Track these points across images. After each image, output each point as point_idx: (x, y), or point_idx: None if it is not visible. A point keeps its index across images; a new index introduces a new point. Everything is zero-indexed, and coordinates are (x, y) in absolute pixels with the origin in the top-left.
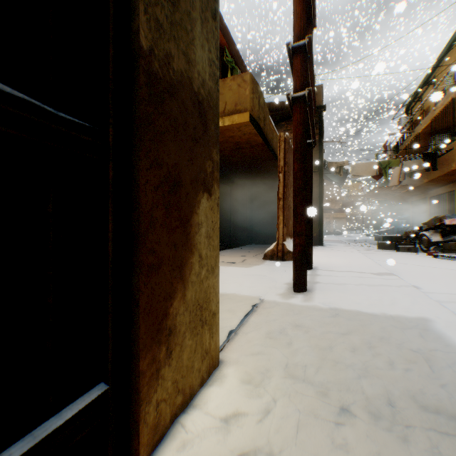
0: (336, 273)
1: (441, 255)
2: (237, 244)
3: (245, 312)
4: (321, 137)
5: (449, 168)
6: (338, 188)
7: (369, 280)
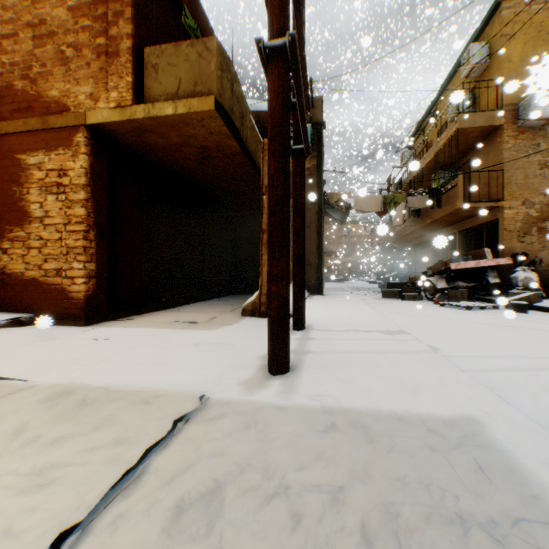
0: (336, 334)
1: (448, 304)
2: (214, 295)
3: (146, 445)
4: (321, 161)
5: (454, 206)
6: (340, 228)
7: (379, 343)
